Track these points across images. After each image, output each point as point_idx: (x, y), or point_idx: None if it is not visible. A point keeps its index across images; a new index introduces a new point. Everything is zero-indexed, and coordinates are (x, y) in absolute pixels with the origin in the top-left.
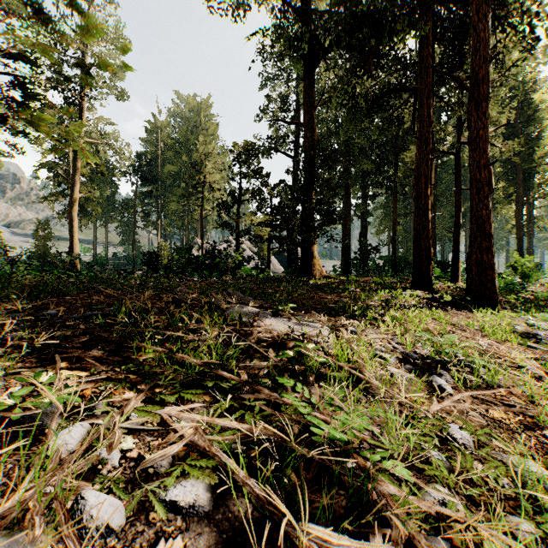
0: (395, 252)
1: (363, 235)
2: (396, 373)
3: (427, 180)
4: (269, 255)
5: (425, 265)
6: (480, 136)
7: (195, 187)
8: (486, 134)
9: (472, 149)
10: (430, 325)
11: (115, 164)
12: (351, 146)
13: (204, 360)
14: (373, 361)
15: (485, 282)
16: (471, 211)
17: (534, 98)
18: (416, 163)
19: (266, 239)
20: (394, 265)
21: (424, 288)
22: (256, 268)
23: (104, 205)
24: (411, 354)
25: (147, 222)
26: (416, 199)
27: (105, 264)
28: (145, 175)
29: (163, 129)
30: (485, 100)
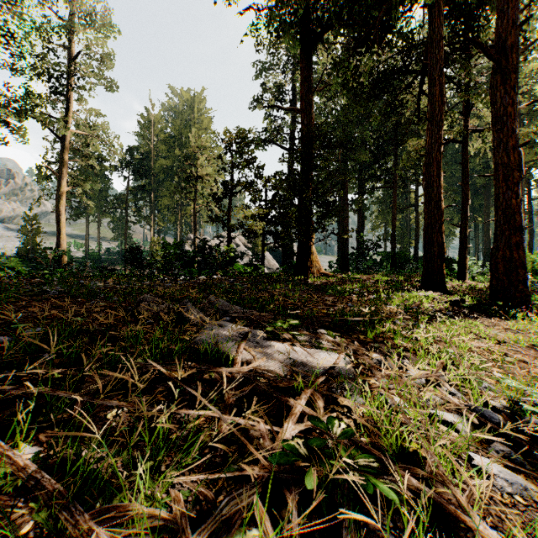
0: (394, 247)
1: (360, 230)
2: (536, 518)
3: (440, 167)
4: (263, 251)
5: (437, 262)
6: (508, 113)
7: (188, 180)
8: (515, 110)
9: (497, 129)
10: (473, 345)
11: (105, 157)
12: (349, 137)
13: (102, 507)
14: (464, 466)
15: (515, 283)
16: (496, 200)
17: (536, 89)
18: (427, 148)
19: (260, 234)
20: (393, 261)
21: (436, 289)
22: (249, 265)
23: (97, 199)
24: (489, 414)
25: (139, 217)
26: (427, 188)
27: (97, 259)
28: (138, 170)
29: (157, 123)
30: (514, 72)
